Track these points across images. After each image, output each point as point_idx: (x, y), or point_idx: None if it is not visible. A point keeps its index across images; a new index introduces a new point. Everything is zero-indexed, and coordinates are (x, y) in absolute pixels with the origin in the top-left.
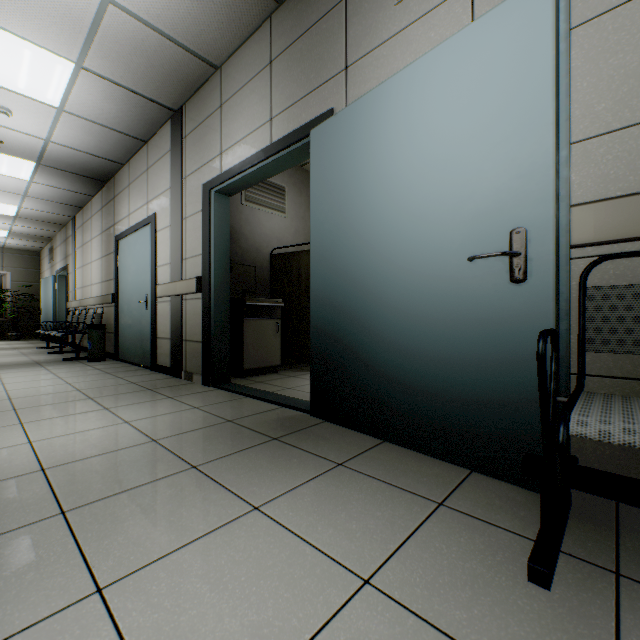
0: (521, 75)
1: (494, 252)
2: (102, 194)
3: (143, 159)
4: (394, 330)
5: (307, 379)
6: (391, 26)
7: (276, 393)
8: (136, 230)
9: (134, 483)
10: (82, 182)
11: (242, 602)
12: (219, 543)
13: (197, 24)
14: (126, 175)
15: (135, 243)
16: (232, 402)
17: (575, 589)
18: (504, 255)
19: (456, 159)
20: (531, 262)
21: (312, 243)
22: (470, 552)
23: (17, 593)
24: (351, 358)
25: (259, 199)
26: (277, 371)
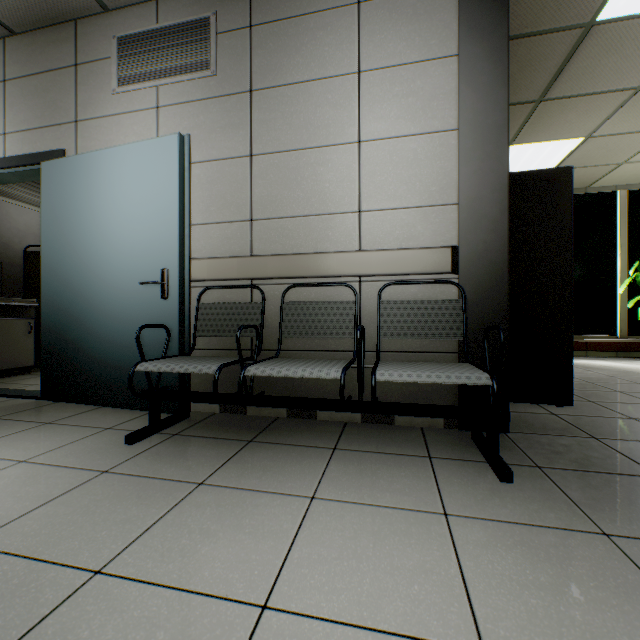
0: (167, 183)
1: (150, 281)
2: None
3: None
4: (104, 327)
5: None
6: (110, 107)
7: (15, 389)
8: None
9: None
10: None
11: None
12: None
13: None
14: None
15: None
16: None
17: (147, 442)
18: (155, 283)
19: (138, 220)
20: (171, 288)
21: (44, 256)
22: (104, 441)
23: None
24: (75, 349)
25: (8, 191)
26: (30, 372)
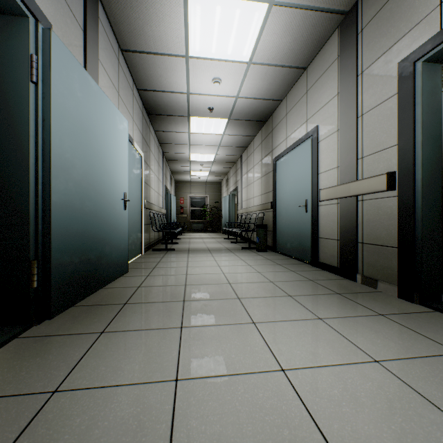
0: None
1: None
2: (261, 132)
3: (301, 86)
4: None
5: None
6: None
7: None
8: (294, 148)
9: None
10: (250, 126)
11: None
12: None
13: None
14: (283, 108)
15: (292, 159)
16: None
17: None
18: None
19: None
20: None
21: None
22: None
23: None
24: None
25: None
26: None
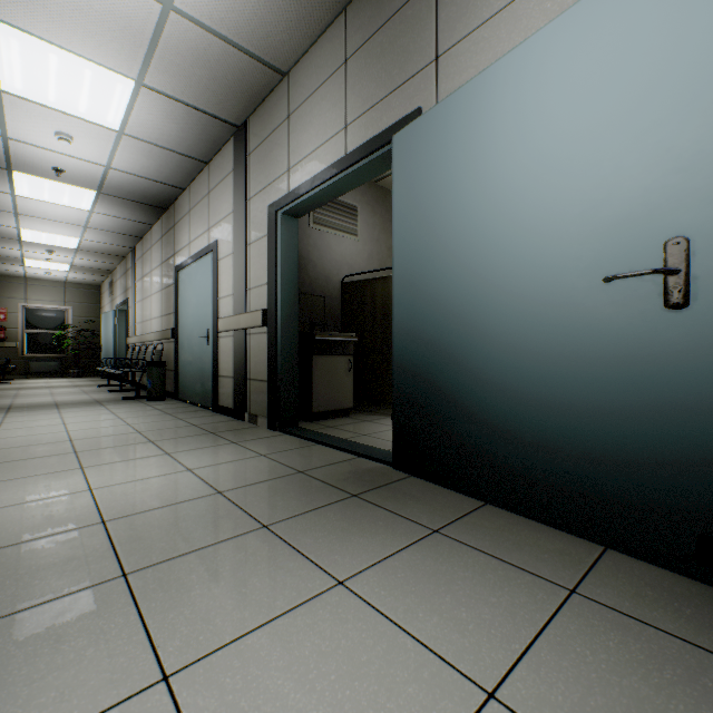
0: (681, 38)
1: (643, 269)
2: (162, 222)
3: (204, 182)
4: (500, 369)
5: (384, 424)
6: (494, 1)
7: (351, 440)
8: (197, 259)
9: (200, 543)
10: (142, 210)
11: (334, 710)
12: (300, 626)
13: (263, 25)
14: (186, 200)
15: (196, 273)
16: (302, 450)
17: None
18: (657, 273)
19: (585, 155)
20: (696, 281)
21: (395, 267)
22: (626, 663)
23: (76, 674)
24: (444, 402)
25: (328, 221)
26: (349, 414)
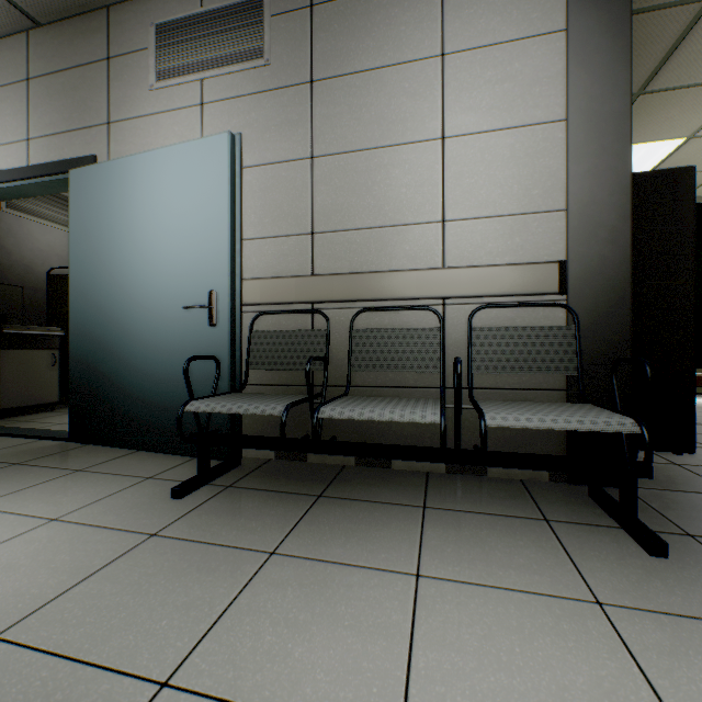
0: (215, 191)
1: (196, 305)
2: None
3: None
4: (141, 359)
5: None
6: (147, 106)
7: (39, 428)
8: None
9: None
10: None
11: None
12: None
13: None
14: None
15: None
16: None
17: (197, 496)
18: (202, 308)
19: (181, 234)
20: (220, 313)
21: (72, 278)
22: (147, 495)
23: None
24: (108, 384)
25: (30, 207)
26: (54, 409)
